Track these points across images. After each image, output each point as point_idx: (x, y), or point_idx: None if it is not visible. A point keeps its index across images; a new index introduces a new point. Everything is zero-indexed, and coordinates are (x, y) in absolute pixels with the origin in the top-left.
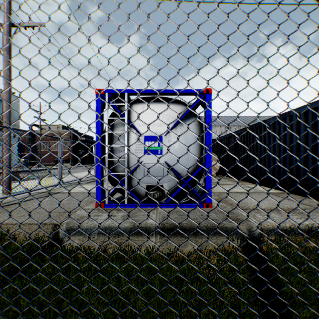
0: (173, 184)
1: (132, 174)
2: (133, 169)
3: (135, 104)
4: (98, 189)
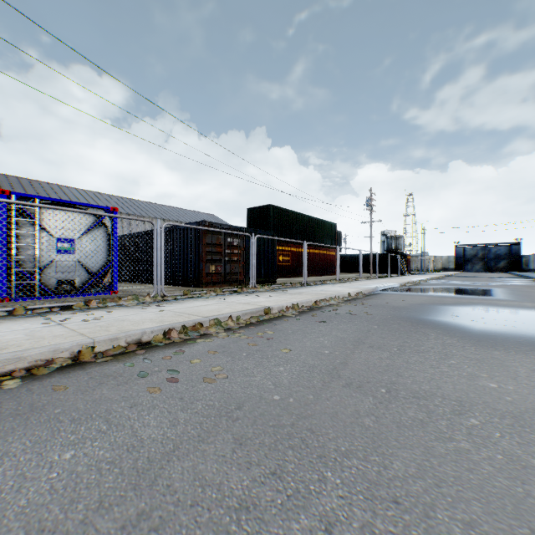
0: (85, 278)
1: (44, 270)
2: (46, 266)
3: (45, 209)
4: (3, 284)
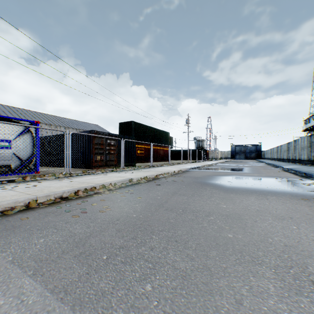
0: (18, 164)
1: None
2: None
3: None
4: None
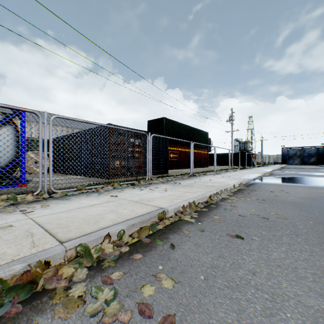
0: None
1: None
2: None
3: None
4: None
